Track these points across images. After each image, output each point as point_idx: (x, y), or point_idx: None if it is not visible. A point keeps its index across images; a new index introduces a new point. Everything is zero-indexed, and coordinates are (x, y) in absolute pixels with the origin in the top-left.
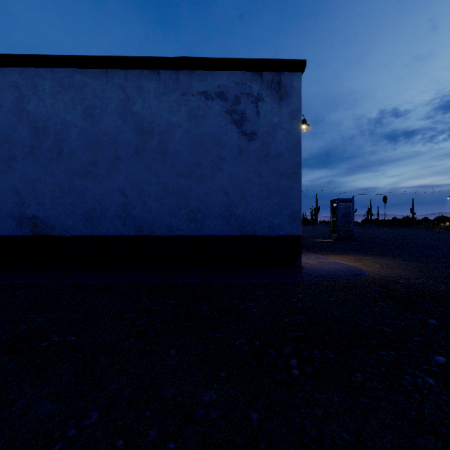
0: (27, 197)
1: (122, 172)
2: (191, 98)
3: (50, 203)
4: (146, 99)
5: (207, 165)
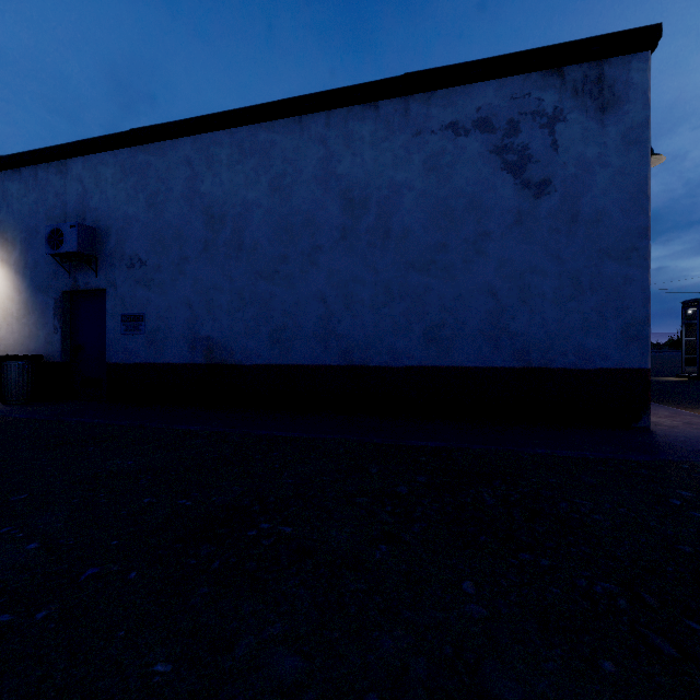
0: (200, 312)
1: (322, 269)
2: (430, 138)
3: (228, 319)
4: (357, 151)
5: (457, 247)
